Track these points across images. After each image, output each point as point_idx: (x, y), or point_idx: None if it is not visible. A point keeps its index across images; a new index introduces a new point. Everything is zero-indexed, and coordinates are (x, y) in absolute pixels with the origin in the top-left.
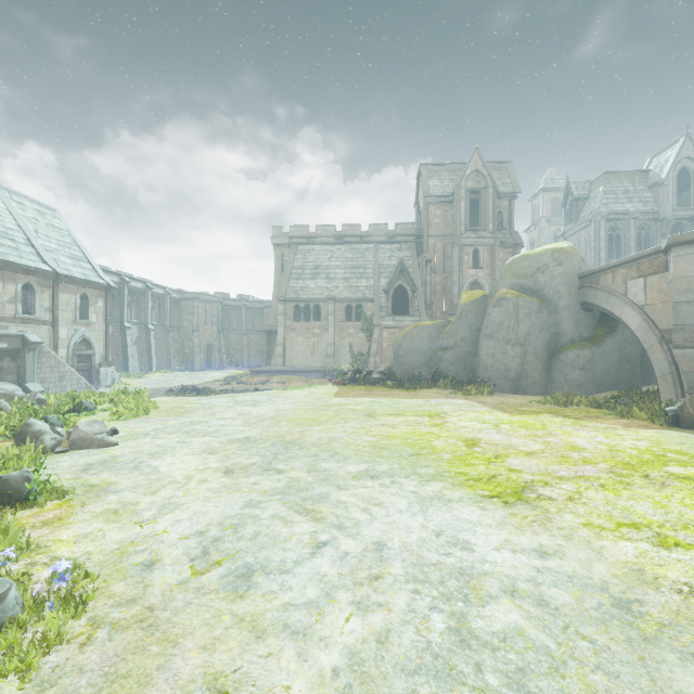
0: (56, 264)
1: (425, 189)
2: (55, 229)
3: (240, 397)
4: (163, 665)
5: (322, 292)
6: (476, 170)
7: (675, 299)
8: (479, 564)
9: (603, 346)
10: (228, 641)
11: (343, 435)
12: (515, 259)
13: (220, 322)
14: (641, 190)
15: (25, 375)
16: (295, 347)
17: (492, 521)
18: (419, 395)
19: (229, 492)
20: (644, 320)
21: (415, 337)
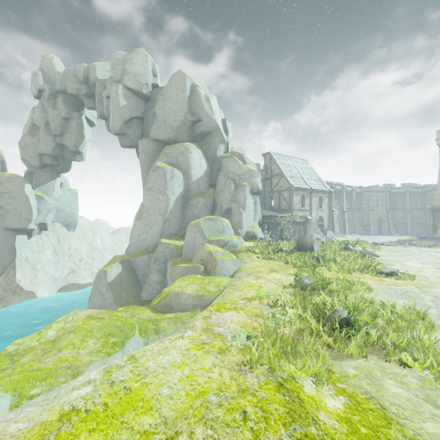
0: (310, 184)
1: None
2: (308, 169)
3: (424, 249)
4: None
5: None
6: None
7: None
8: None
9: None
10: None
11: None
12: None
13: (388, 204)
14: None
15: (306, 232)
16: None
17: None
18: None
19: None
20: None
21: None
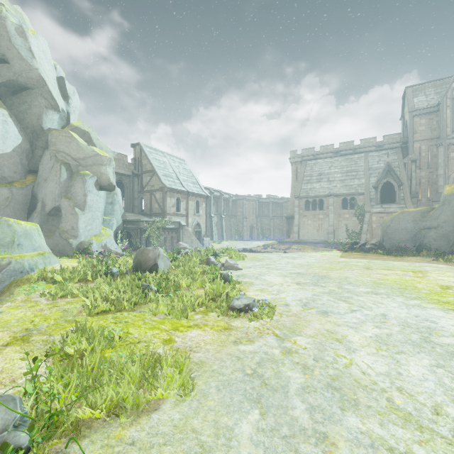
0: (187, 187)
1: (410, 105)
2: (185, 170)
3: (282, 254)
4: (308, 324)
5: (324, 190)
6: None
7: None
8: (440, 327)
9: None
10: (327, 324)
11: (352, 276)
12: None
13: (257, 212)
14: None
15: (180, 240)
16: (306, 227)
17: (452, 317)
18: (404, 260)
19: (303, 290)
20: None
21: (401, 220)
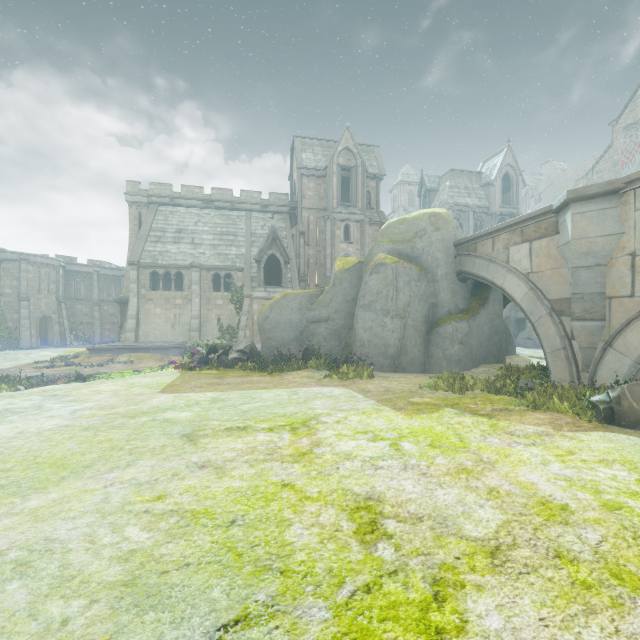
0: None
1: (299, 160)
2: None
3: None
4: None
5: (186, 258)
6: (347, 148)
7: (573, 264)
8: None
9: (478, 318)
10: None
11: (79, 527)
12: (392, 223)
13: (62, 290)
14: (477, 188)
15: None
16: (152, 320)
17: None
18: (284, 382)
19: None
20: (531, 289)
21: (284, 308)
